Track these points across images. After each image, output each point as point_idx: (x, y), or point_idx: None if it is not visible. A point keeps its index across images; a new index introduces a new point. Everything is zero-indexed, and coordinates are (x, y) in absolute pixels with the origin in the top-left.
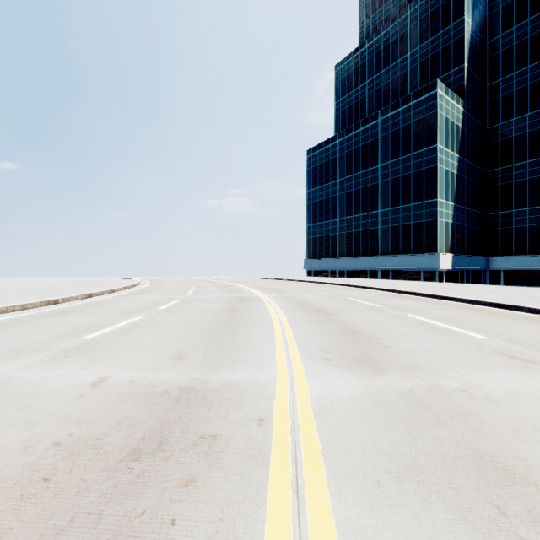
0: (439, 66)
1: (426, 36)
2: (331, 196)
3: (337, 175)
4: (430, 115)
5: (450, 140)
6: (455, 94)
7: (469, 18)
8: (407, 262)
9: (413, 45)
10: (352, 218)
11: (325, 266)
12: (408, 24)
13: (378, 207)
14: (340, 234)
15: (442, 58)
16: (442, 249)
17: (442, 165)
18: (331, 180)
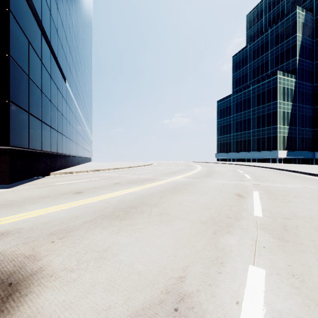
0: (284, 58)
1: (277, 43)
2: (228, 123)
3: (231, 113)
4: (274, 87)
5: (286, 97)
6: (289, 74)
7: (300, 34)
8: (263, 155)
9: (271, 47)
10: (238, 134)
11: (225, 156)
12: (269, 37)
13: (250, 129)
14: (233, 141)
15: (285, 54)
16: (280, 148)
17: (280, 109)
18: (228, 115)
